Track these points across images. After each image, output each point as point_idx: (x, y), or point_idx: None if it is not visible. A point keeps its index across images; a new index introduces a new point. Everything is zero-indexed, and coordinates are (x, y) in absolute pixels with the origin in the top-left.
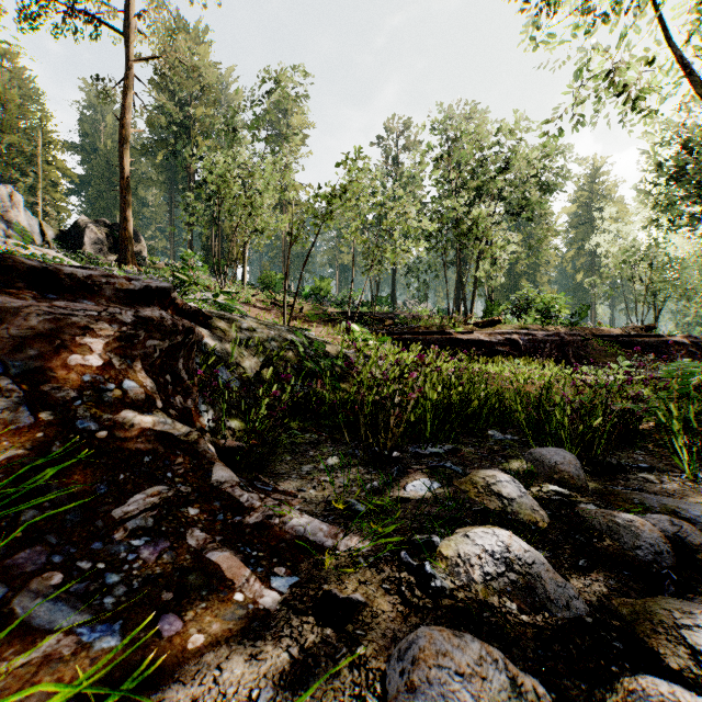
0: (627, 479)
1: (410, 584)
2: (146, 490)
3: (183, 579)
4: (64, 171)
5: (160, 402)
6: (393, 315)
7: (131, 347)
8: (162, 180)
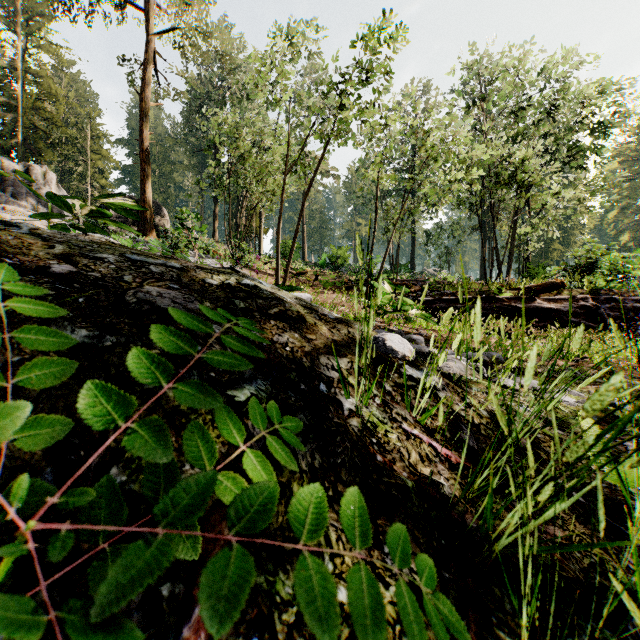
0: None
1: None
2: None
3: None
4: (108, 159)
5: None
6: (416, 282)
7: None
8: (194, 164)
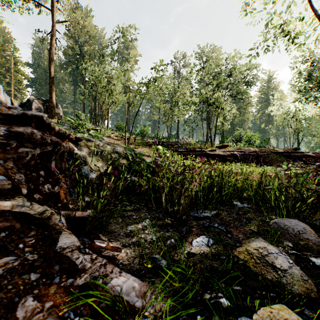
0: None
1: None
2: None
3: None
4: (24, 76)
5: (25, 189)
6: (177, 143)
7: (4, 152)
8: (70, 80)
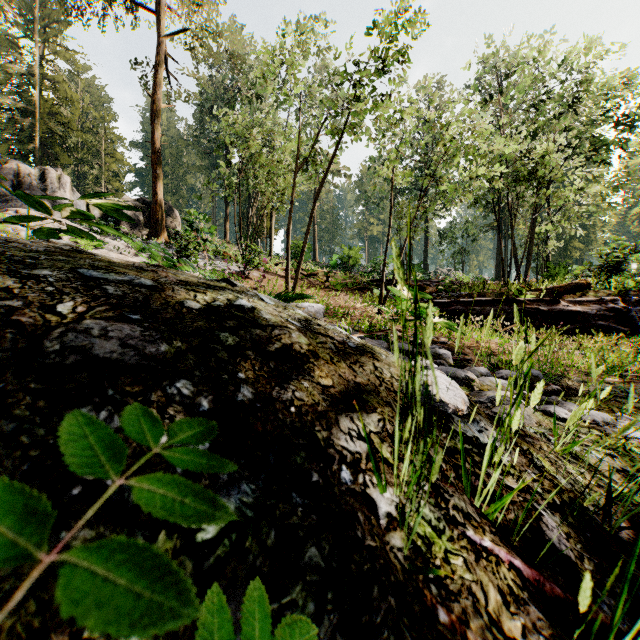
0: None
1: None
2: None
3: None
4: (122, 162)
5: None
6: (429, 282)
7: None
8: (205, 165)
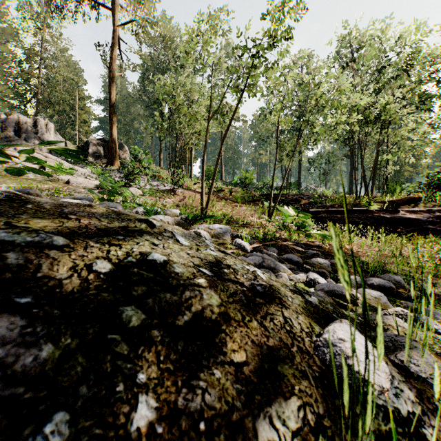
0: None
1: None
2: None
3: None
4: (90, 113)
5: None
6: (303, 196)
7: None
8: (146, 115)
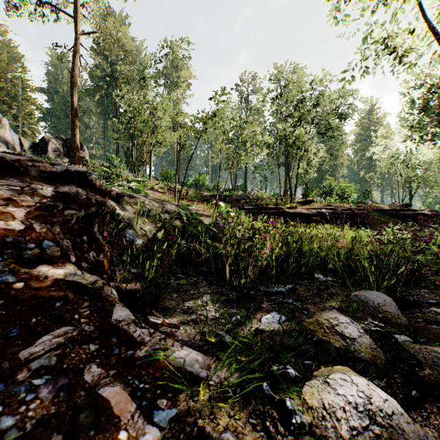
0: (423, 312)
1: (273, 418)
2: (54, 332)
3: (75, 418)
4: (36, 105)
5: (74, 257)
6: (245, 197)
7: (50, 215)
8: (99, 111)
